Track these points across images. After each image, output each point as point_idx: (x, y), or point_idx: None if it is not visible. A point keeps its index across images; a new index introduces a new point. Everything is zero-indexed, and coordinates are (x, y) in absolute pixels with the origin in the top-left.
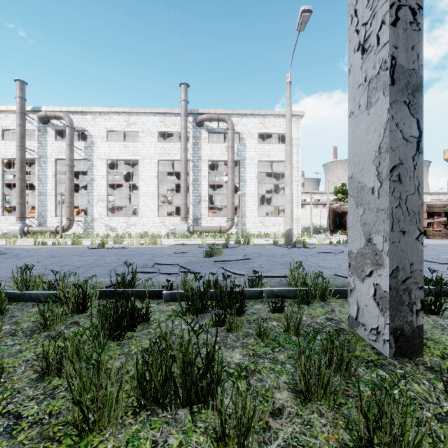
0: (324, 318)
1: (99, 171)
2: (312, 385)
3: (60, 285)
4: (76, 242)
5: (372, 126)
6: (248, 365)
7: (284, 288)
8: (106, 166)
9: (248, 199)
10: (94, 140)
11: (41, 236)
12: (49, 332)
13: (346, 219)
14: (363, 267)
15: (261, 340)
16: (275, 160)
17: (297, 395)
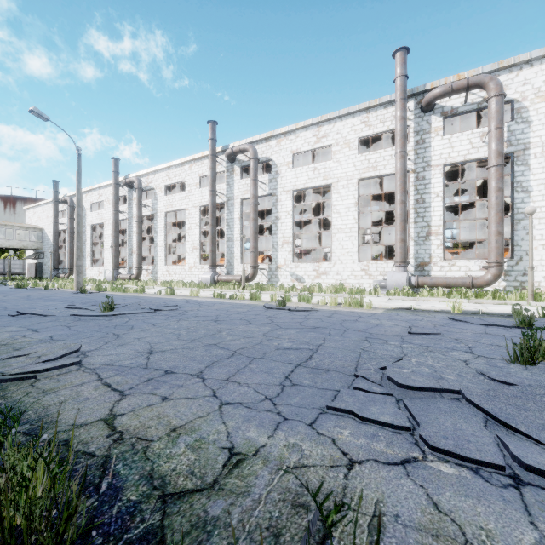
0: None
1: (283, 206)
2: None
3: None
4: (254, 296)
5: None
6: None
7: None
8: (292, 200)
9: (536, 223)
10: (279, 169)
11: (226, 286)
12: None
13: None
14: None
15: None
16: None
17: None
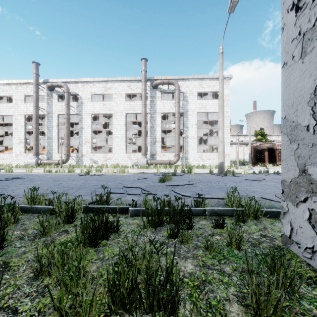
0: (259, 235)
1: (86, 122)
2: (262, 302)
3: (56, 202)
4: (71, 171)
5: (306, 72)
6: (200, 275)
7: (223, 208)
8: (91, 119)
9: (190, 140)
10: (83, 101)
11: (49, 166)
12: (46, 237)
13: (264, 154)
14: (297, 194)
15: (209, 253)
16: (210, 111)
17: (249, 312)
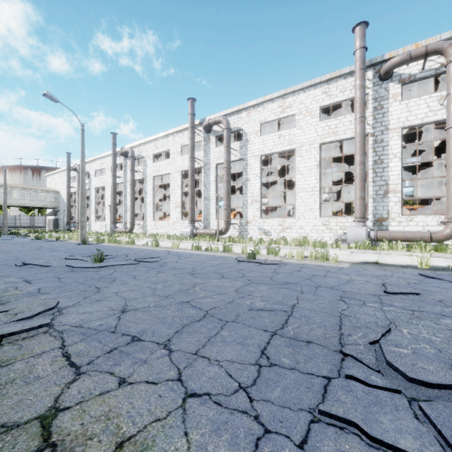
0: None
1: (252, 169)
2: None
3: None
4: (227, 249)
5: None
6: None
7: None
8: (260, 163)
9: None
10: (248, 137)
11: (203, 238)
12: None
13: None
14: None
15: None
16: None
17: None
